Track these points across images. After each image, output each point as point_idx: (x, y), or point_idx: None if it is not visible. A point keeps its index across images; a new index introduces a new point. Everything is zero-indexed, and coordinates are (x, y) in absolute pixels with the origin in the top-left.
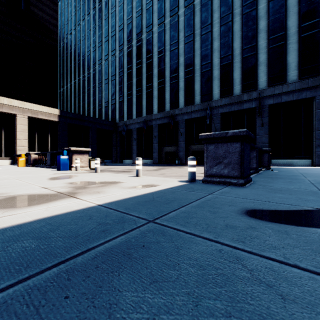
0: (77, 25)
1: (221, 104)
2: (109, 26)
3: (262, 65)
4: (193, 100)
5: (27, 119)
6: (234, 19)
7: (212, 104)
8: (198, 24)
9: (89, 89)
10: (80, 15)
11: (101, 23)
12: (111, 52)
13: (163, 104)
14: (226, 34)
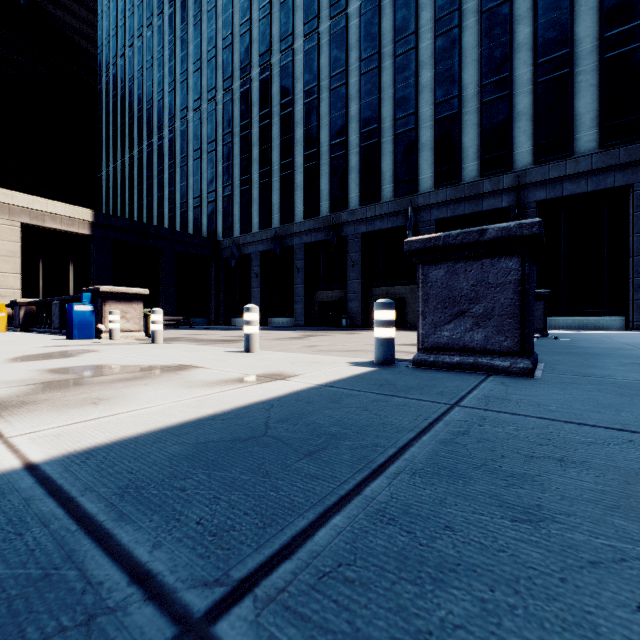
0: (137, 37)
1: (436, 200)
2: (203, 40)
3: (523, 119)
4: (378, 192)
5: (20, 229)
6: (464, 23)
7: (418, 200)
8: (389, 34)
9: (162, 170)
10: (142, 16)
11: (186, 33)
12: (207, 93)
13: (316, 201)
14: (448, 54)
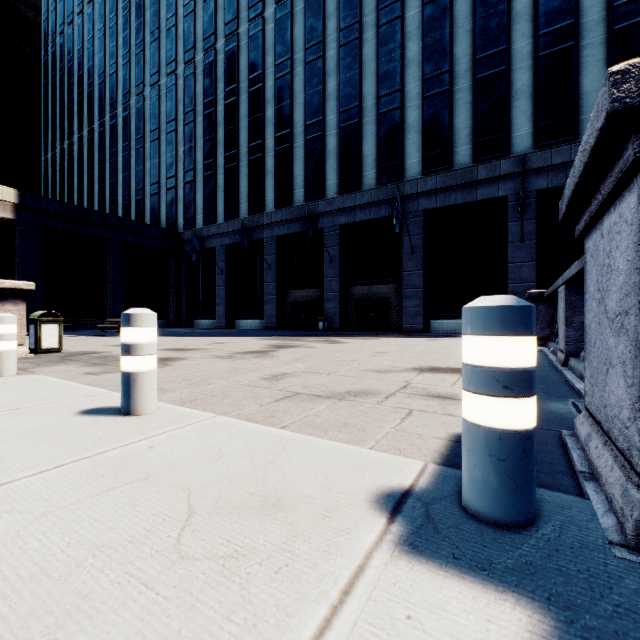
0: (87, 2)
1: (425, 188)
2: (162, 6)
3: (522, 98)
4: (359, 179)
5: None
6: None
7: (405, 188)
8: (371, 1)
9: (115, 153)
10: None
11: None
12: (167, 66)
13: (289, 188)
14: (438, 23)
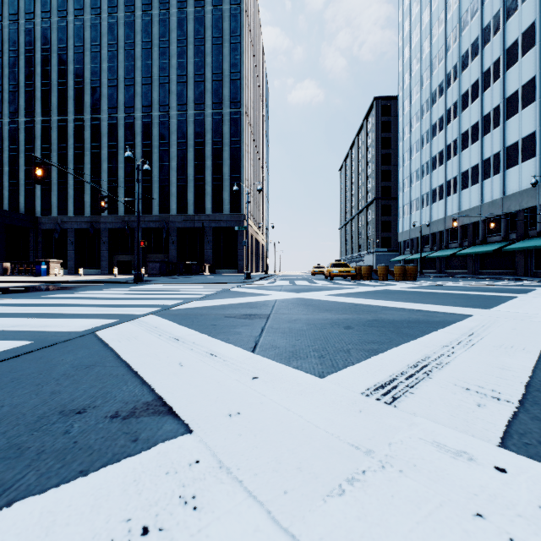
0: None
1: (178, 219)
2: (21, 72)
3: (209, 195)
4: (151, 210)
5: None
6: (189, 149)
7: (170, 218)
8: (157, 137)
9: None
10: None
11: (1, 58)
12: (26, 112)
13: (116, 207)
14: (182, 159)
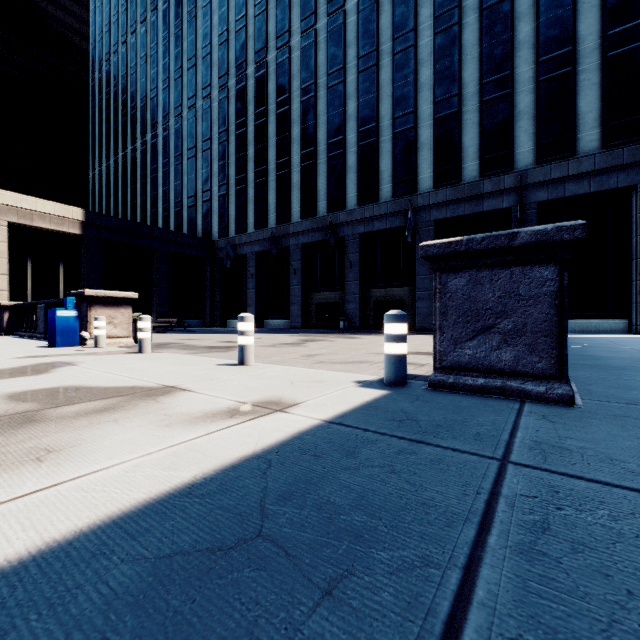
0: (130, 33)
1: (436, 201)
2: (198, 36)
3: (524, 118)
4: (376, 192)
5: (8, 228)
6: (464, 20)
7: (418, 201)
8: (388, 31)
9: (156, 169)
10: (135, 12)
11: (180, 30)
12: (202, 90)
13: (313, 201)
14: (447, 51)
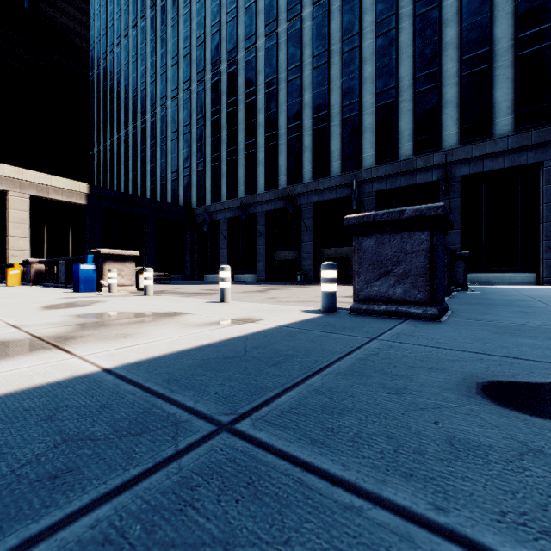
0: (123, 36)
1: (377, 175)
2: (180, 38)
3: (450, 107)
4: (327, 168)
5: (29, 200)
6: (401, 25)
7: (362, 175)
8: (337, 34)
9: (145, 149)
10: (128, 18)
11: (165, 33)
12: (183, 84)
13: (275, 175)
14: (386, 51)
